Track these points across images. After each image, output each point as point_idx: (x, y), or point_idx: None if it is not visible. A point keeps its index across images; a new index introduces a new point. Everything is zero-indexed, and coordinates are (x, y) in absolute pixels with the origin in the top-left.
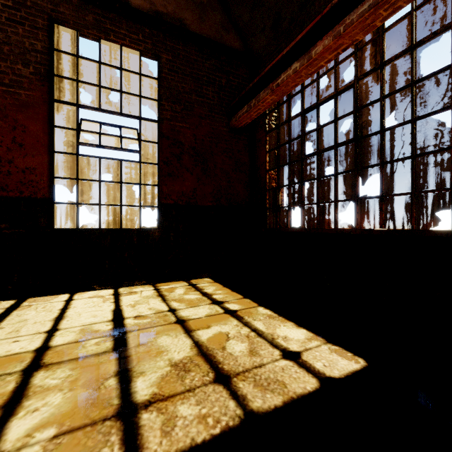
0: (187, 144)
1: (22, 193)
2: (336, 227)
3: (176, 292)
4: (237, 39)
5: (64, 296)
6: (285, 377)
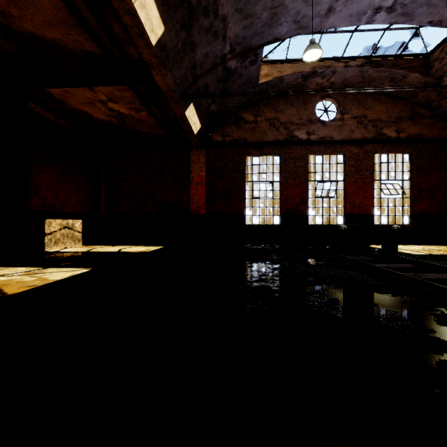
0: (424, 187)
1: (366, 212)
2: None
3: (433, 247)
4: None
5: None
6: None
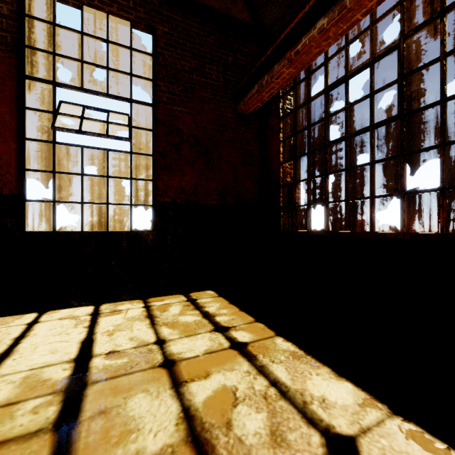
0: (187, 132)
1: None
2: (372, 229)
3: (171, 310)
4: (246, 11)
5: (29, 317)
6: None
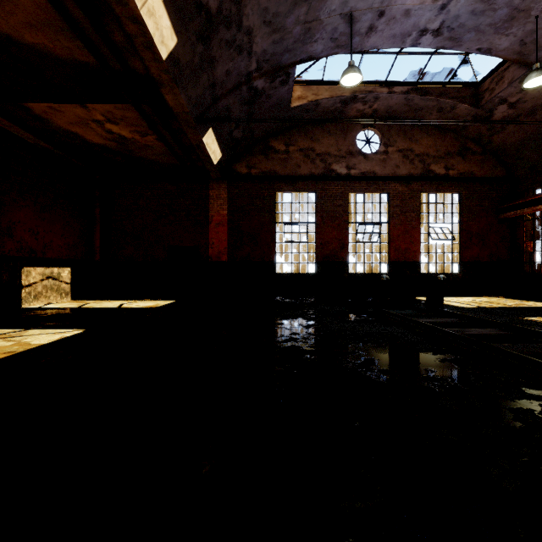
0: (474, 232)
1: (412, 260)
2: None
3: (483, 298)
4: (502, 170)
5: None
6: None
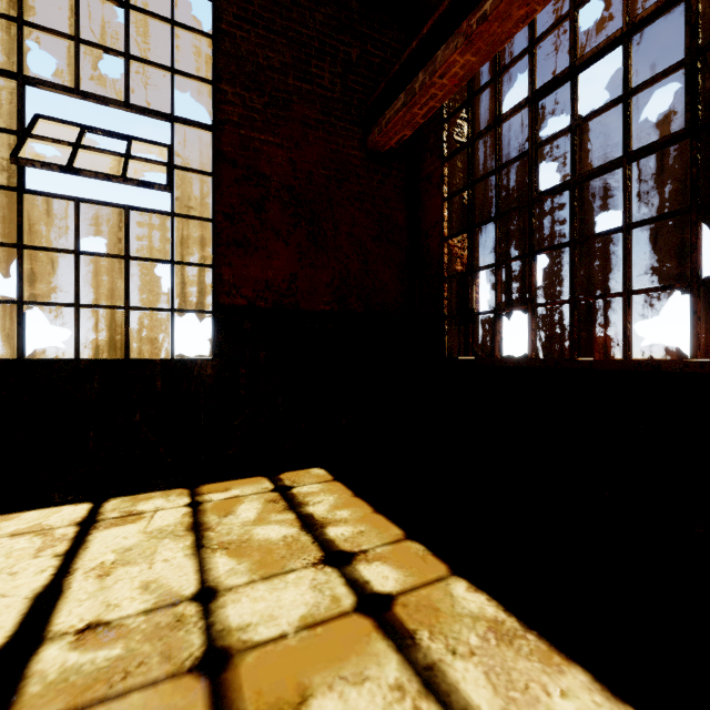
0: (277, 179)
1: None
2: (628, 355)
3: (239, 513)
4: None
5: None
6: None
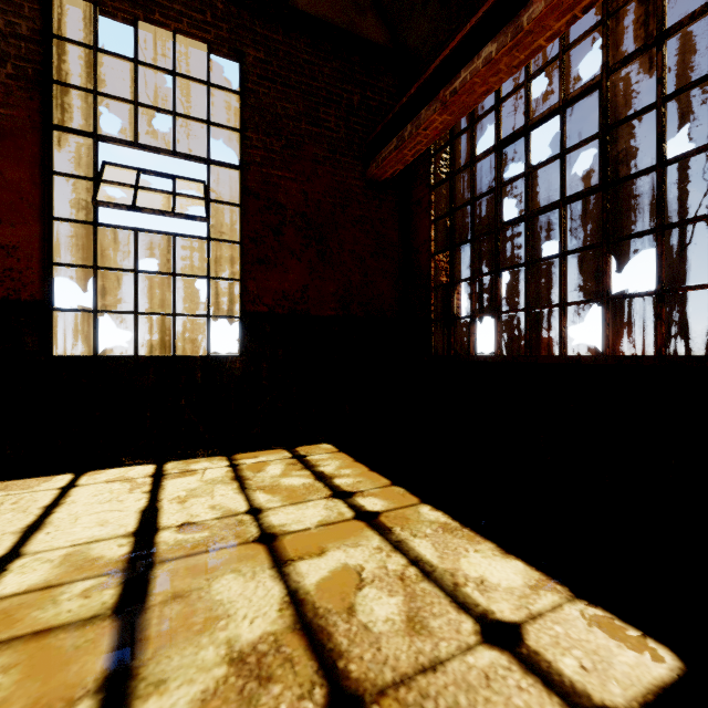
0: (292, 208)
1: None
2: (564, 352)
3: (268, 470)
4: (380, 27)
5: (62, 479)
6: (496, 705)
